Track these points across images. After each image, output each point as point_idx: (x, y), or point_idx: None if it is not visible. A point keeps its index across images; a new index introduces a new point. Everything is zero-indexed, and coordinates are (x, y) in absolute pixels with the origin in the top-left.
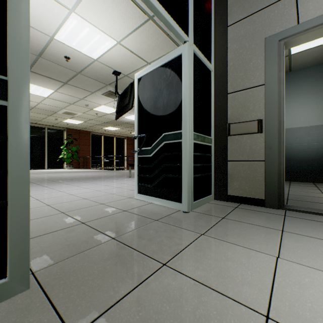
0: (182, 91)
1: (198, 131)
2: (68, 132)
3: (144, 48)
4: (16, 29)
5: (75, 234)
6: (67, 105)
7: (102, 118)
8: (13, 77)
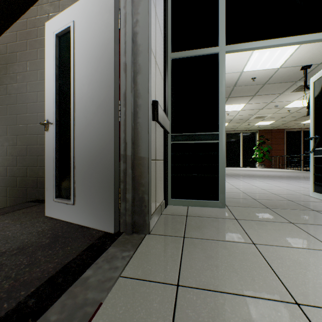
0: None
1: None
2: (259, 133)
3: None
4: (221, 114)
5: (247, 201)
6: (257, 111)
7: (296, 113)
8: (220, 132)
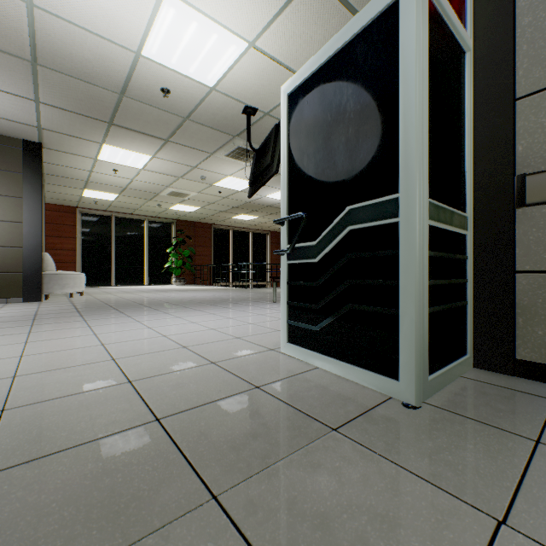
0: (399, 91)
1: (436, 198)
2: (178, 226)
3: (300, 48)
4: None
5: (125, 463)
6: (174, 181)
7: (228, 200)
8: None
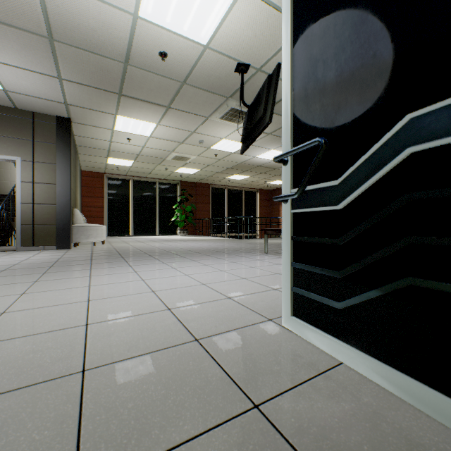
0: None
1: None
2: (182, 186)
3: None
4: None
5: None
6: (176, 146)
7: (223, 162)
8: None
